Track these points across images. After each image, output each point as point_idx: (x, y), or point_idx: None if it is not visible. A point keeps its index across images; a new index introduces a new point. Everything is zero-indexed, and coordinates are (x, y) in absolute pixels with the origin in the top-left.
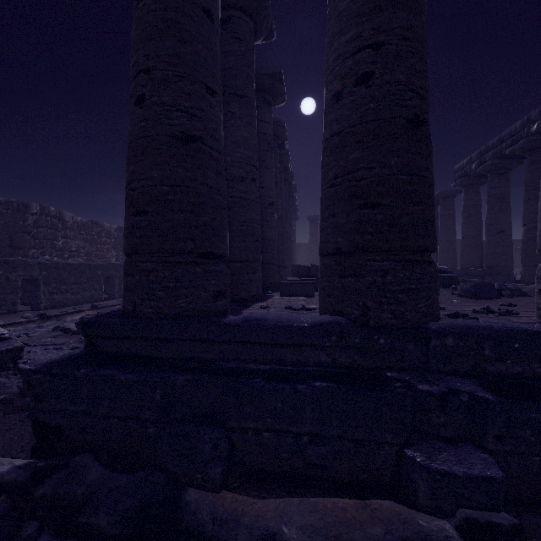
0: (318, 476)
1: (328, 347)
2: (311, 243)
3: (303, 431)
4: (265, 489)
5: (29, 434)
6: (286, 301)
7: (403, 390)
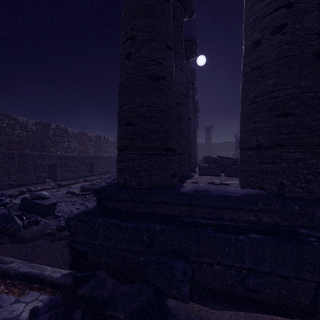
0: (252, 297)
1: (255, 211)
2: (206, 143)
3: (242, 267)
4: (217, 303)
5: (66, 254)
6: (205, 178)
7: (319, 244)
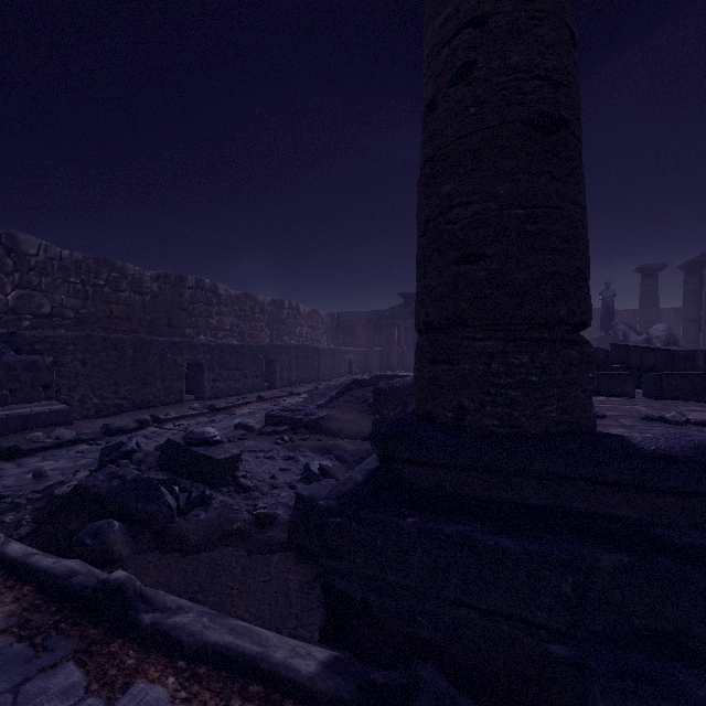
0: None
1: None
2: None
3: None
4: None
5: (295, 595)
6: (601, 404)
7: None
